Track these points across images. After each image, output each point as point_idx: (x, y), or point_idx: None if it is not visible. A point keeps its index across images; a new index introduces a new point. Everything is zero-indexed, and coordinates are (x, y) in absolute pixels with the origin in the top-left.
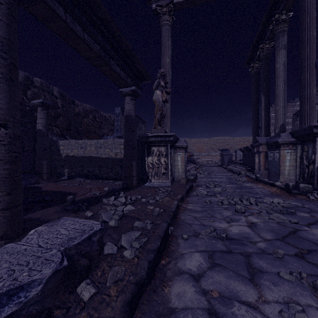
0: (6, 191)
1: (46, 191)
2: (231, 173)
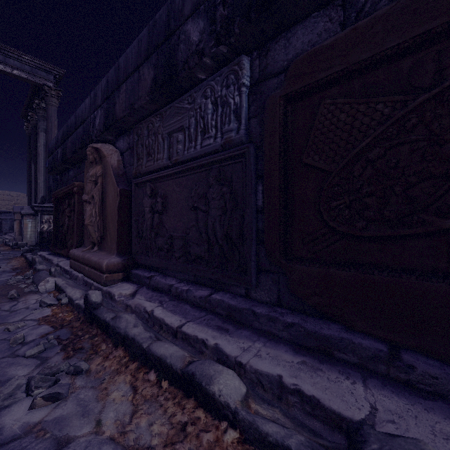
0: None
1: None
2: None
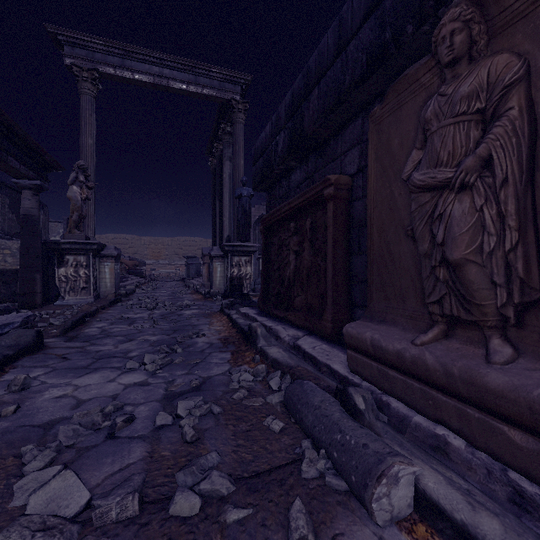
0: None
1: None
2: (184, 288)
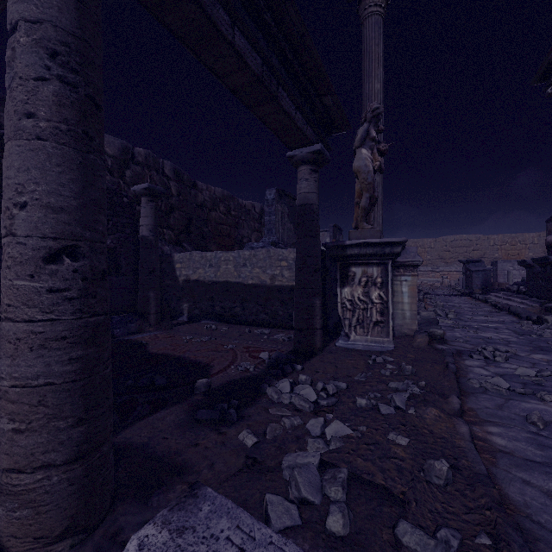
0: (75, 414)
1: (156, 354)
2: (511, 316)
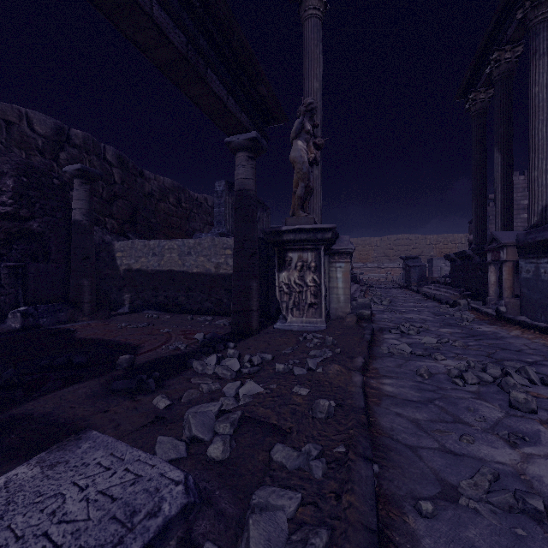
0: None
1: (83, 339)
2: (435, 302)
